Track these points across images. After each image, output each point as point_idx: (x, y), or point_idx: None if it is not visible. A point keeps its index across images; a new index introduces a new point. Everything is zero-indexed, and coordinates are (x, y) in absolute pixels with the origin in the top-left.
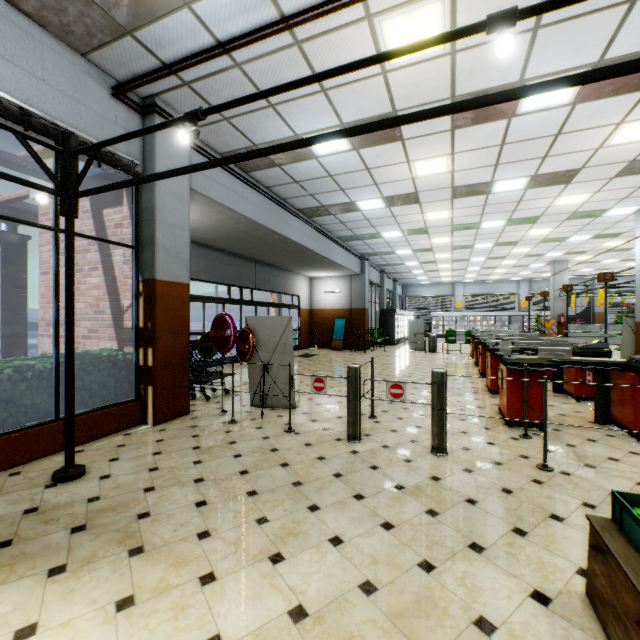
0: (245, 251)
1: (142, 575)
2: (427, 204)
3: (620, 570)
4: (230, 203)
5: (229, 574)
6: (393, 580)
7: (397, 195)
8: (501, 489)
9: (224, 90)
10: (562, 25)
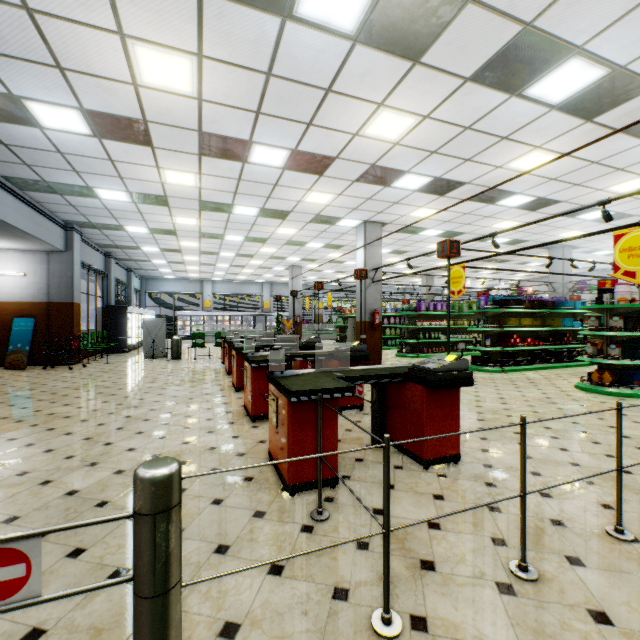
0: None
1: None
2: (165, 153)
3: None
4: None
5: None
6: None
7: (111, 115)
8: None
9: None
10: None
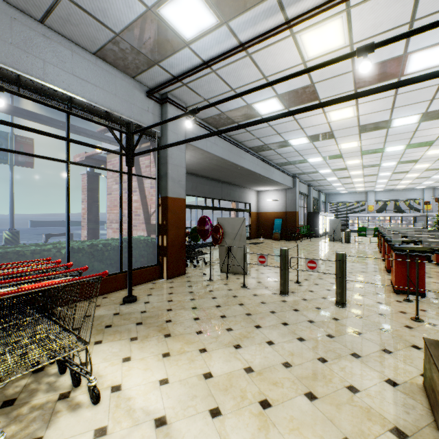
0: (215, 176)
1: (172, 345)
2: (340, 138)
3: (433, 363)
4: (207, 148)
5: (213, 350)
6: (301, 363)
7: (317, 134)
8: (380, 328)
9: (205, 85)
10: (432, 16)
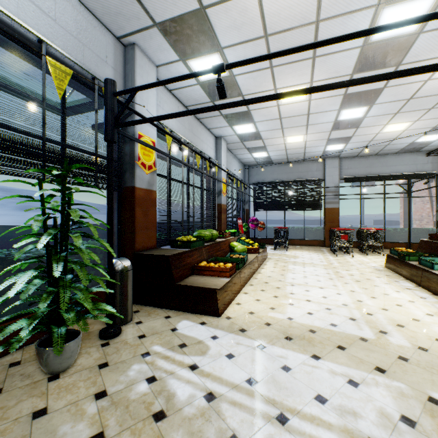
0: None
1: None
2: None
3: None
4: None
5: None
6: None
7: None
8: None
9: None
10: None
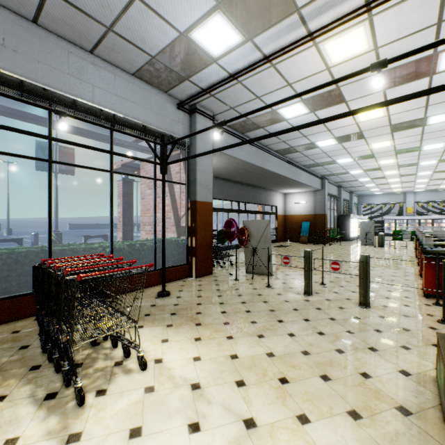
0: (241, 179)
1: (202, 332)
2: (371, 138)
3: (440, 352)
4: (233, 153)
5: (239, 338)
6: (319, 352)
7: (345, 135)
8: (402, 328)
9: (231, 95)
10: None
